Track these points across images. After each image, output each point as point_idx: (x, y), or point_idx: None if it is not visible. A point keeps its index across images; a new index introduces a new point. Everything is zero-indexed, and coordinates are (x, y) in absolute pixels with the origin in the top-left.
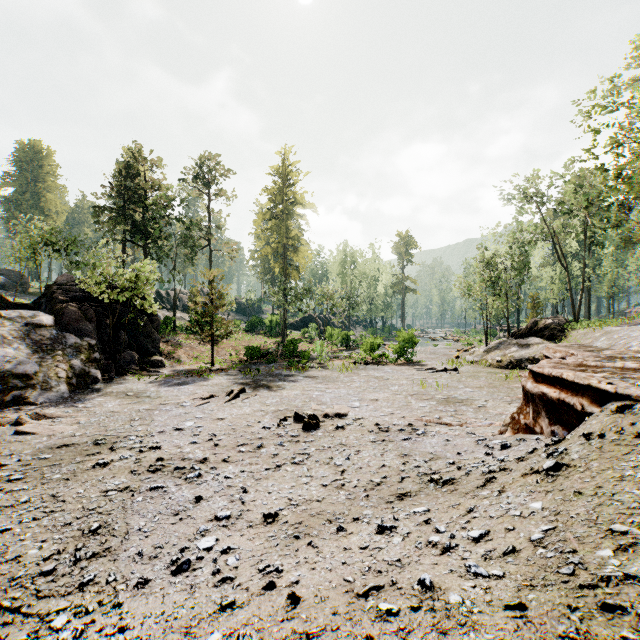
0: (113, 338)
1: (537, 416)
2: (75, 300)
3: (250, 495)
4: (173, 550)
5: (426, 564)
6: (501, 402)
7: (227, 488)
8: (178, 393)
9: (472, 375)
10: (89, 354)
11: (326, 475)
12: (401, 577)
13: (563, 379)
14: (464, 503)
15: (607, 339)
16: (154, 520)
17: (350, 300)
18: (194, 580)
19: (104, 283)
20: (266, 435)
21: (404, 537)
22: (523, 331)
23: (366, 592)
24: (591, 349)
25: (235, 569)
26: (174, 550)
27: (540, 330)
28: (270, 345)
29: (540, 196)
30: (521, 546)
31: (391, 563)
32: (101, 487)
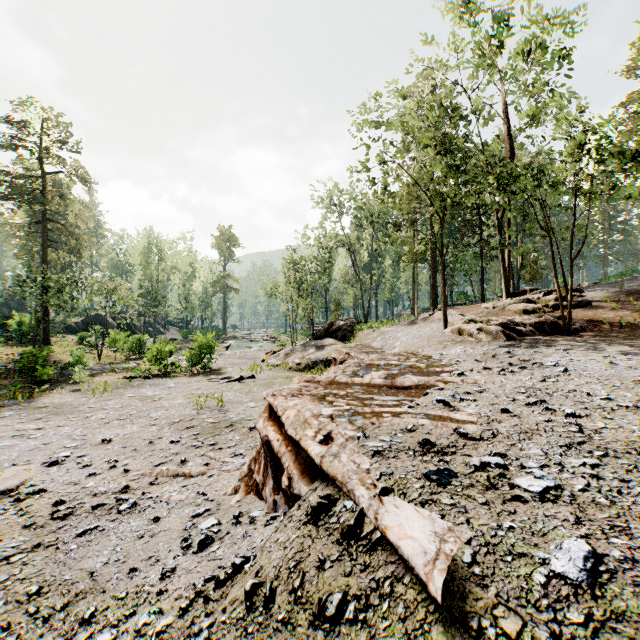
0: None
1: (266, 471)
2: None
3: None
4: None
5: None
6: None
7: None
8: None
9: (267, 383)
10: None
11: None
12: None
13: (283, 423)
14: None
15: (382, 339)
16: None
17: (153, 297)
18: None
19: None
20: None
21: None
22: (321, 332)
23: None
24: (368, 350)
25: None
26: None
27: (335, 331)
28: (8, 358)
29: (340, 207)
30: None
31: None
32: None
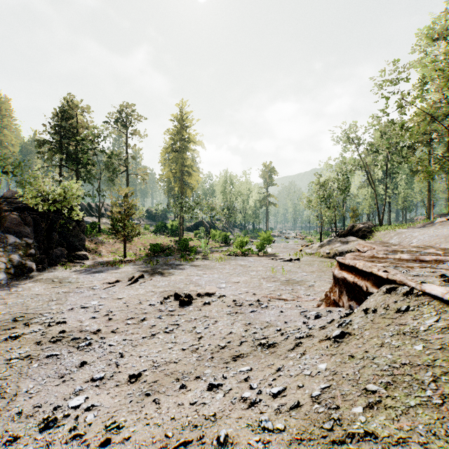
0: (47, 238)
1: (341, 294)
2: (18, 210)
3: (124, 359)
4: (48, 409)
5: (233, 418)
6: (325, 282)
7: (108, 354)
8: (93, 279)
9: (309, 263)
10: (27, 250)
11: (187, 341)
12: (210, 431)
13: (356, 268)
14: (277, 363)
15: (398, 238)
16: (42, 383)
17: (229, 210)
18: (53, 436)
19: (40, 197)
20: (150, 310)
21: (225, 393)
22: (344, 232)
23: (175, 447)
24: (387, 245)
25: (88, 425)
26: (49, 408)
27: (356, 231)
28: (170, 242)
29: (357, 139)
30: (304, 401)
31: (207, 417)
32: (7, 356)
